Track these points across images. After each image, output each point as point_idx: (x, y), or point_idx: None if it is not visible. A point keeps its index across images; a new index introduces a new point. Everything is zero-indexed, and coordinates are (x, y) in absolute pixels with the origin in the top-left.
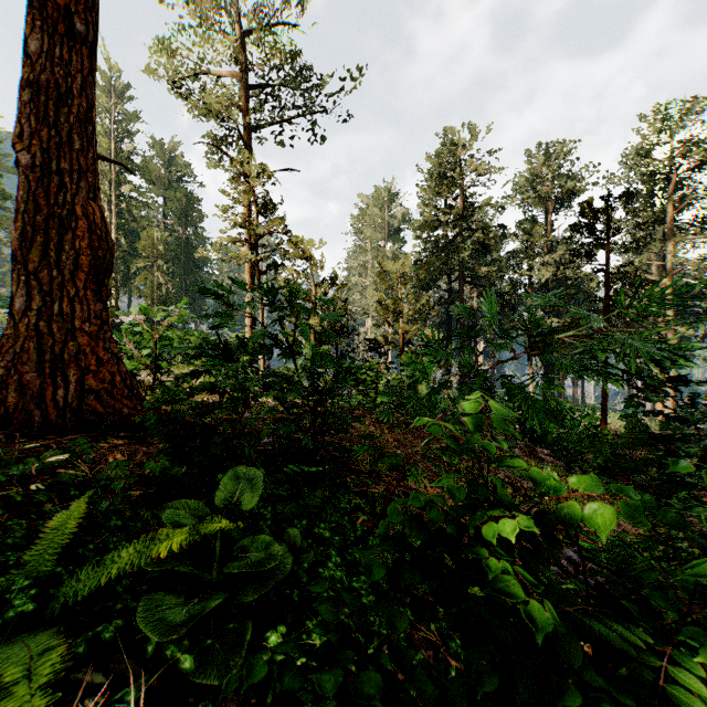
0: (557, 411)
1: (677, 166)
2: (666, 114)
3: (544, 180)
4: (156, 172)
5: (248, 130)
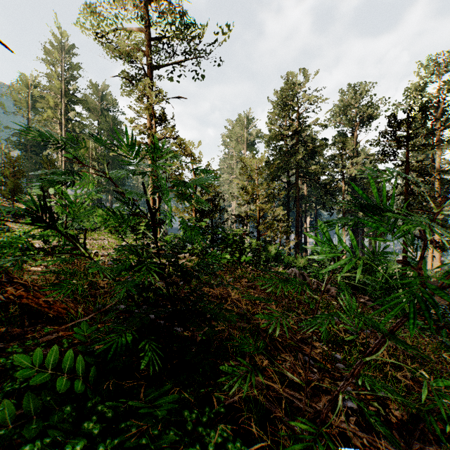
0: (368, 265)
1: (444, 97)
2: (436, 62)
3: (351, 108)
4: (93, 105)
5: (150, 69)
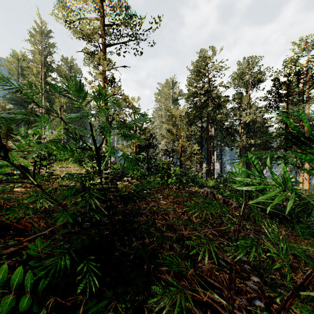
0: None
1: (311, 66)
2: (306, 42)
3: (246, 75)
4: (64, 72)
5: (103, 46)
